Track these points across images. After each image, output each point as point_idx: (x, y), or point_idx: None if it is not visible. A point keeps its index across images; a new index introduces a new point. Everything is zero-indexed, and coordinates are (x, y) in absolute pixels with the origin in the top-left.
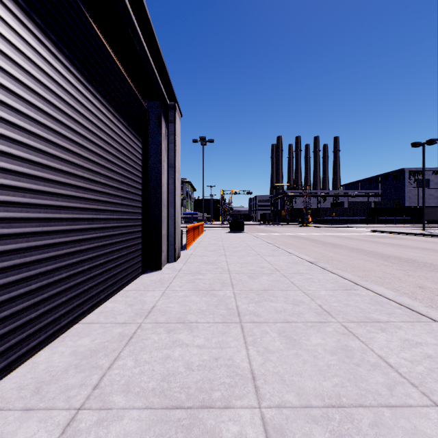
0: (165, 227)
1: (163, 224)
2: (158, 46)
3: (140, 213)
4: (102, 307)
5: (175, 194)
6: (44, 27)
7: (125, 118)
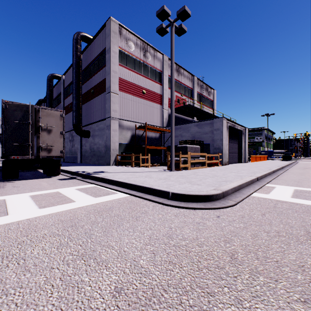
0: (243, 155)
1: (242, 154)
2: (241, 125)
3: (238, 152)
4: (234, 164)
5: (245, 148)
6: (230, 137)
7: (236, 138)
